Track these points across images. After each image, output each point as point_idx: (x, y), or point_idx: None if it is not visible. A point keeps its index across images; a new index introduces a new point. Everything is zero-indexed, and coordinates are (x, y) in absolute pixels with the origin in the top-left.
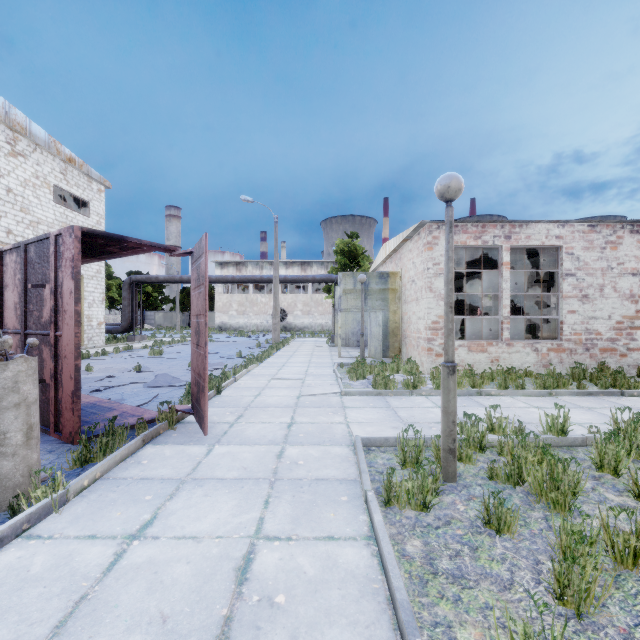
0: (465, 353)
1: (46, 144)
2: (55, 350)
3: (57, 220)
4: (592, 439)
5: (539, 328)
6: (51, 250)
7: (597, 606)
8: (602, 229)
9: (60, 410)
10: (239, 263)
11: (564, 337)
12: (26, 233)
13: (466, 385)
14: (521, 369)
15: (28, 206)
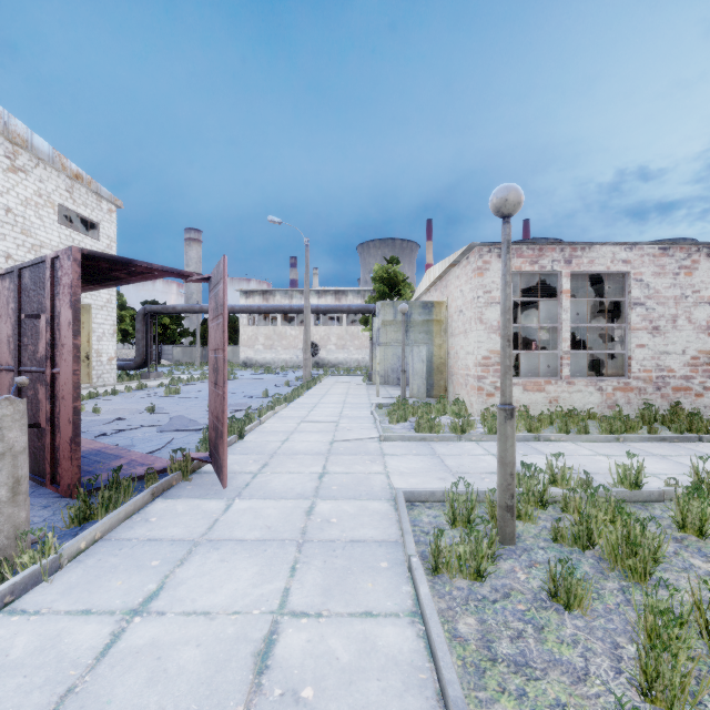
0: (520, 392)
1: (50, 158)
2: (52, 390)
3: (62, 243)
4: (670, 493)
5: (603, 364)
6: (47, 275)
7: (693, 705)
8: (675, 252)
9: (57, 459)
10: (266, 292)
11: (632, 374)
12: (27, 258)
13: (521, 429)
14: (583, 411)
15: (30, 228)
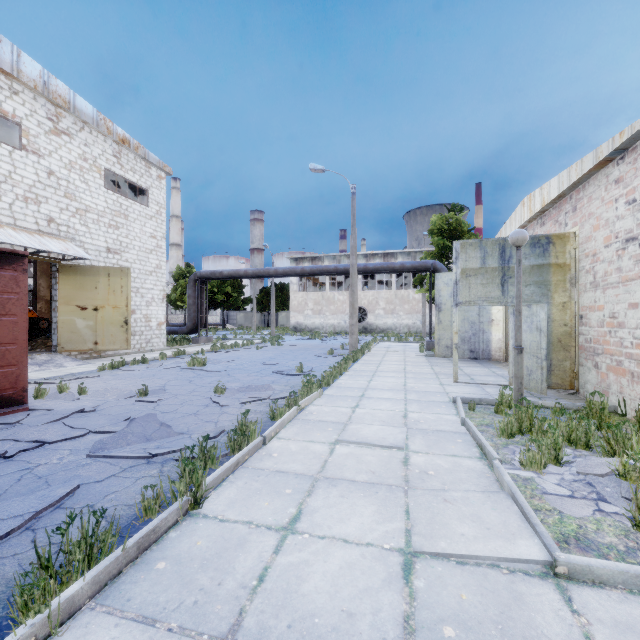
0: None
1: (94, 121)
2: None
3: (109, 208)
4: None
5: None
6: None
7: None
8: None
9: None
10: (315, 258)
11: None
12: (72, 222)
13: None
14: None
15: (74, 192)
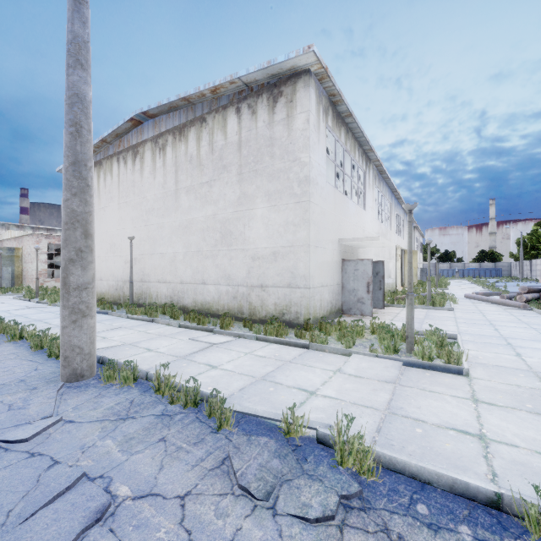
0: (54, 283)
1: None
2: None
3: None
4: None
5: None
6: None
7: None
8: None
9: None
10: None
11: None
12: None
13: None
14: None
15: None
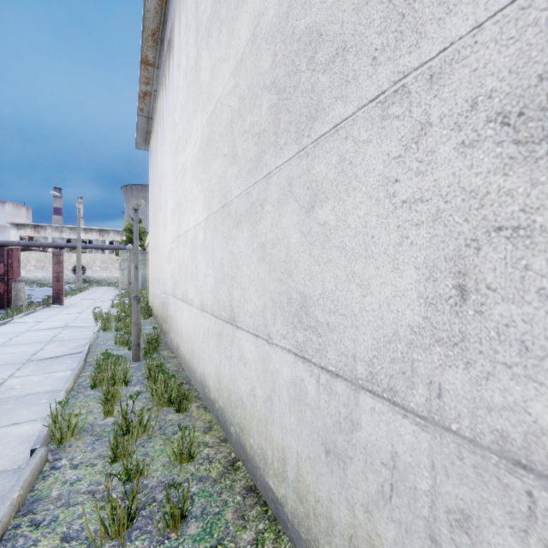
0: None
1: None
2: (7, 283)
3: None
4: None
5: None
6: (5, 253)
7: None
8: None
9: (10, 301)
10: (38, 226)
11: None
12: None
13: None
14: None
15: None
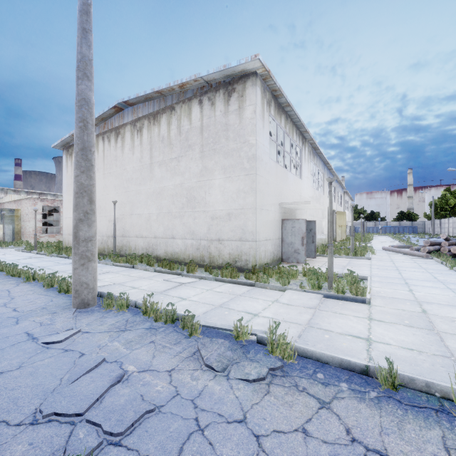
0: (48, 238)
1: None
2: None
3: None
4: None
5: None
6: None
7: None
8: None
9: None
10: None
11: None
12: None
13: None
14: None
15: None
